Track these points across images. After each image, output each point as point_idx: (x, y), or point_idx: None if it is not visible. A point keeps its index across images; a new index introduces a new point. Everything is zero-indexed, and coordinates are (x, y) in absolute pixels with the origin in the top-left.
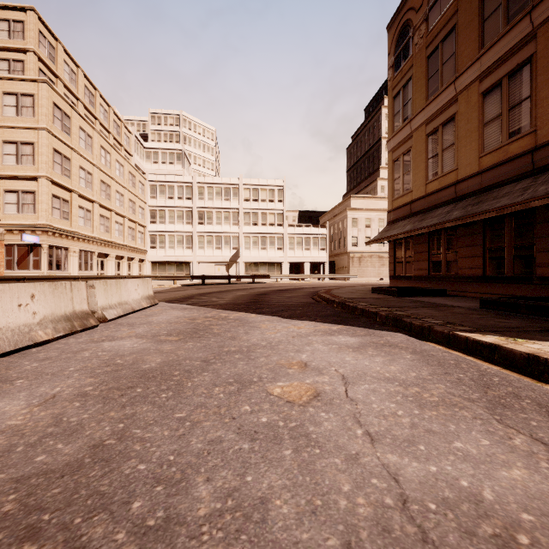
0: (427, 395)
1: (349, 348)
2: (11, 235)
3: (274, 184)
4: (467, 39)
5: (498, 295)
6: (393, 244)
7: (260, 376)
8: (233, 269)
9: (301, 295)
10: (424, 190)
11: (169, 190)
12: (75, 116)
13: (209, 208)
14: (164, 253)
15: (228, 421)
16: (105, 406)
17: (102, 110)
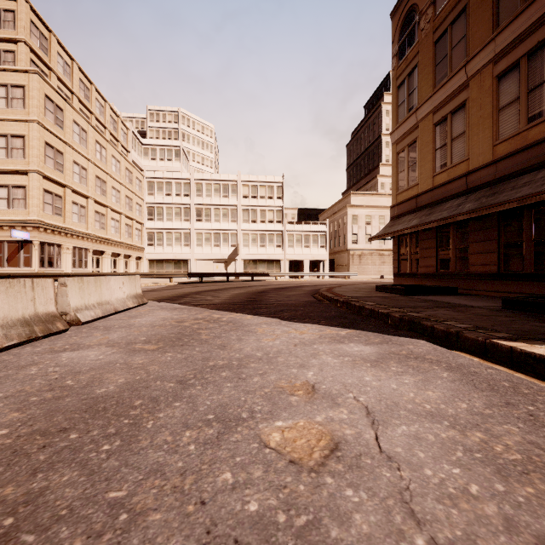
0: (500, 447)
1: (366, 362)
2: (1, 231)
3: (273, 181)
4: (479, 19)
5: (516, 294)
6: (397, 240)
7: (251, 408)
8: (232, 267)
9: (301, 293)
10: (431, 183)
11: (167, 186)
12: (69, 109)
13: (207, 205)
14: (161, 250)
15: (192, 511)
16: (7, 471)
17: (98, 104)
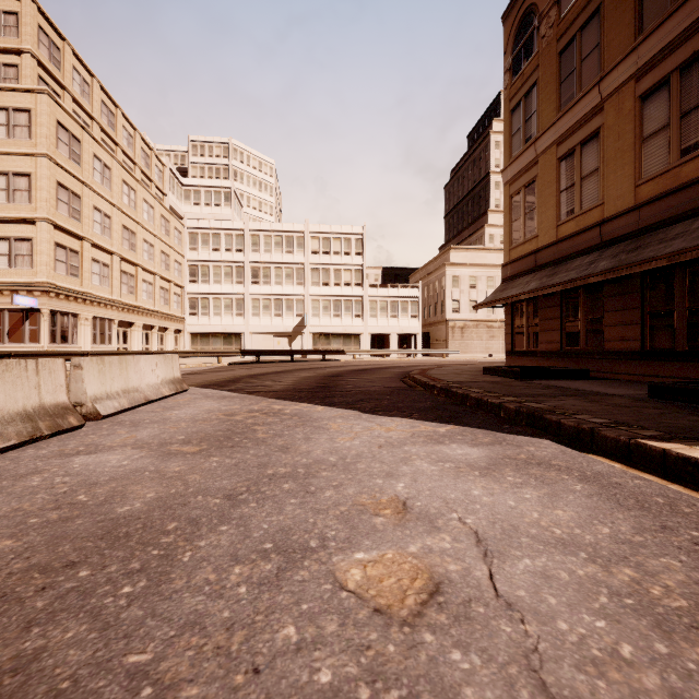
0: (658, 589)
1: (473, 469)
2: (0, 297)
3: (350, 232)
4: (617, 23)
5: (665, 378)
6: (510, 308)
7: (323, 534)
8: (298, 343)
9: (387, 377)
10: (554, 235)
11: (214, 239)
12: (88, 139)
13: (266, 263)
14: (207, 321)
15: (242, 683)
16: None
17: (125, 134)
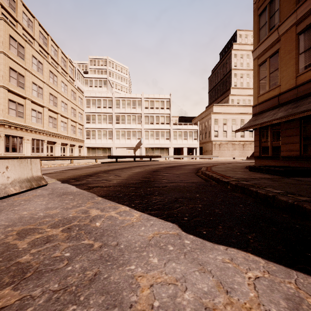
0: None
1: None
2: None
3: (163, 98)
4: None
5: None
6: (258, 131)
7: None
8: (138, 152)
9: (187, 172)
10: (294, 82)
11: (98, 102)
12: (29, 47)
13: (123, 113)
14: (94, 142)
15: None
16: None
17: (53, 49)
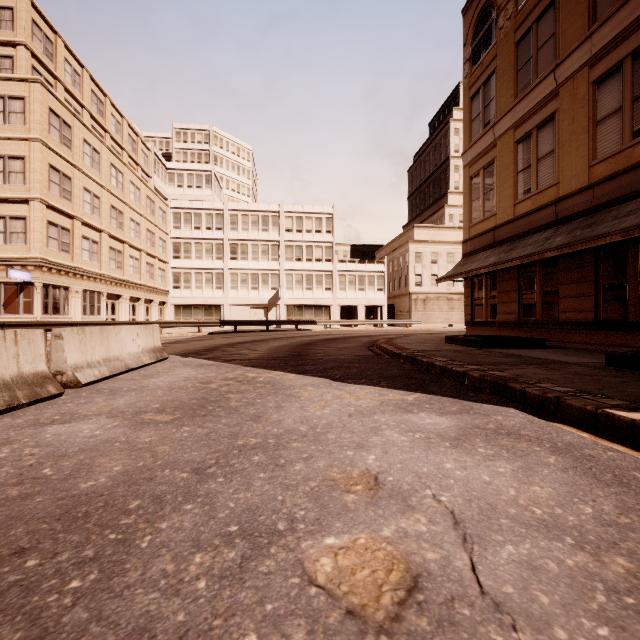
0: None
1: (444, 440)
2: None
3: (321, 212)
4: (571, 13)
5: (618, 347)
6: (470, 281)
7: (291, 514)
8: (273, 314)
9: (356, 346)
10: (512, 213)
11: (195, 218)
12: (78, 126)
13: (244, 241)
14: (189, 294)
15: None
16: None
17: (114, 121)
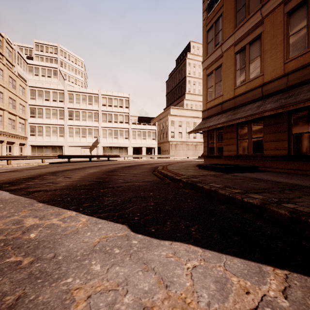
0: None
1: None
2: None
3: (122, 96)
4: None
5: (304, 171)
6: (207, 133)
7: None
8: (95, 151)
9: (144, 172)
10: (232, 94)
11: (46, 94)
12: None
13: (77, 109)
14: (41, 139)
15: None
16: None
17: None
